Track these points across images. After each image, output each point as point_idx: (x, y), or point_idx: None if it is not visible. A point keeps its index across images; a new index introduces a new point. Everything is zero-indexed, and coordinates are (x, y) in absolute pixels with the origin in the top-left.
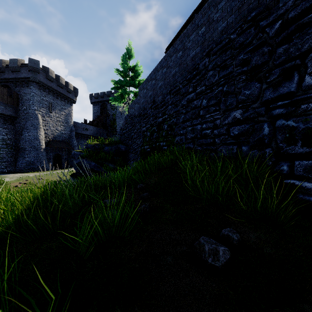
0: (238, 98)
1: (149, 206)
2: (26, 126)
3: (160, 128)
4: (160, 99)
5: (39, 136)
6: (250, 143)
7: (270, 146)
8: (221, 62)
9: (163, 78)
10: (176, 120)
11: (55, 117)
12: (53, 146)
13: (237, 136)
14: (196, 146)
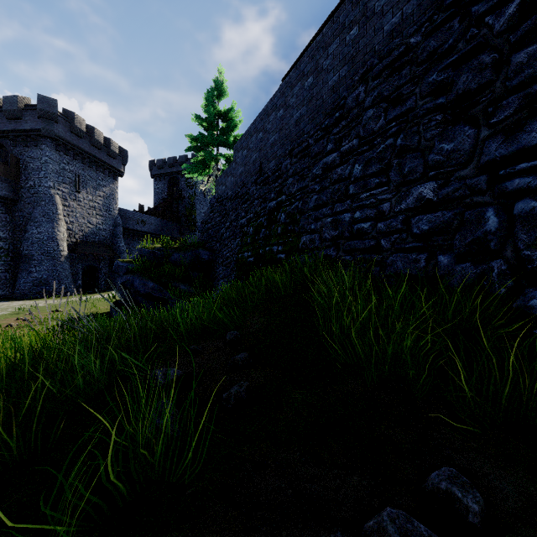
0: (428, 158)
1: (249, 387)
2: (33, 217)
3: (272, 220)
4: (273, 166)
5: (57, 234)
6: (456, 248)
7: (502, 256)
8: (390, 91)
9: (278, 127)
10: (302, 204)
11: (87, 200)
12: (83, 252)
13: (426, 234)
14: (341, 253)
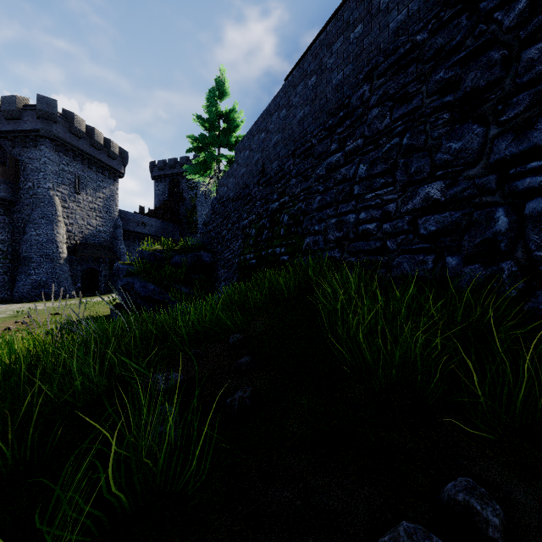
0: (435, 158)
1: (253, 392)
2: (32, 219)
3: (274, 222)
4: (275, 167)
5: (57, 236)
6: (465, 249)
7: (512, 257)
8: (395, 90)
9: (281, 127)
10: (305, 205)
11: (87, 202)
12: (83, 254)
13: (434, 235)
14: (346, 254)
